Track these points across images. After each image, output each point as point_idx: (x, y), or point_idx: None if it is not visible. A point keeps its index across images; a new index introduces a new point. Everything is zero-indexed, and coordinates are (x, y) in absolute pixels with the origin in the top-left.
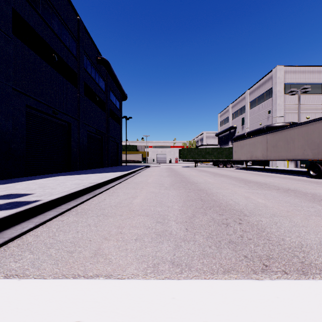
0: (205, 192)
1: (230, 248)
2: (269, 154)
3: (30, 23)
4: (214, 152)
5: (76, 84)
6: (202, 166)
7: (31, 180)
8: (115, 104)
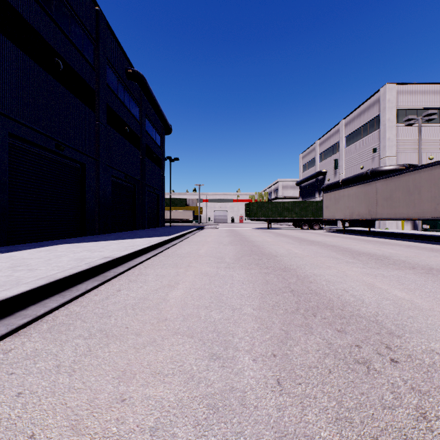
0: (293, 274)
1: None
2: (380, 211)
3: (17, 7)
4: (295, 207)
5: (94, 107)
6: (278, 228)
7: (11, 252)
8: (154, 139)
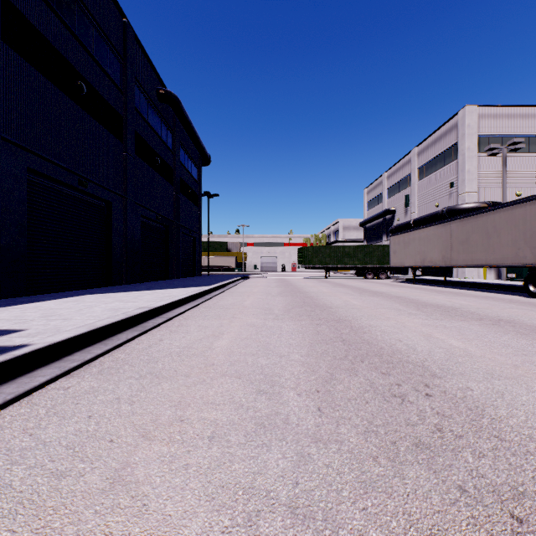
0: (347, 325)
1: (421, 464)
2: (455, 256)
3: (37, 25)
4: (357, 252)
5: (121, 135)
6: (338, 277)
7: (35, 302)
8: (190, 171)
